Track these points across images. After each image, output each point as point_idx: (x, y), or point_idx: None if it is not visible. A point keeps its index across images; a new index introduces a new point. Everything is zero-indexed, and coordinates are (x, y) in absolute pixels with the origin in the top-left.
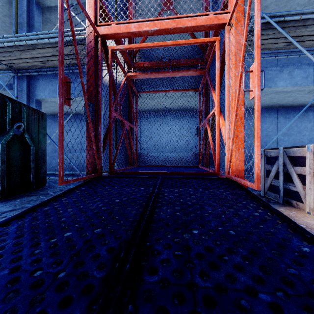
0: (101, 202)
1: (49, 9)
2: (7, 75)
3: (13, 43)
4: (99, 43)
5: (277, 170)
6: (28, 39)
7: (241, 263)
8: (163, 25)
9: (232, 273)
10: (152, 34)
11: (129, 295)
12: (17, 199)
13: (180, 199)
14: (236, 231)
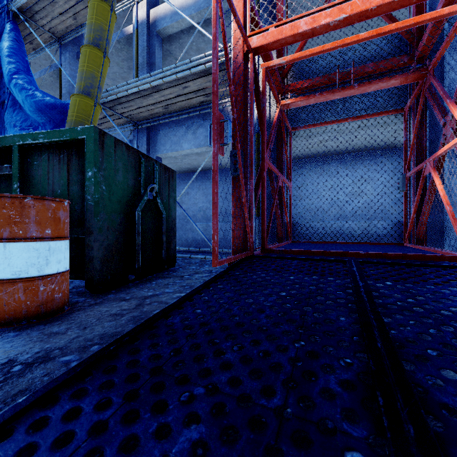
0: (277, 297)
1: (170, 38)
2: (127, 130)
3: (137, 88)
4: (250, 62)
5: None
6: (152, 80)
7: None
8: (356, 7)
9: None
10: (334, 27)
11: None
12: (152, 281)
13: (420, 303)
14: None
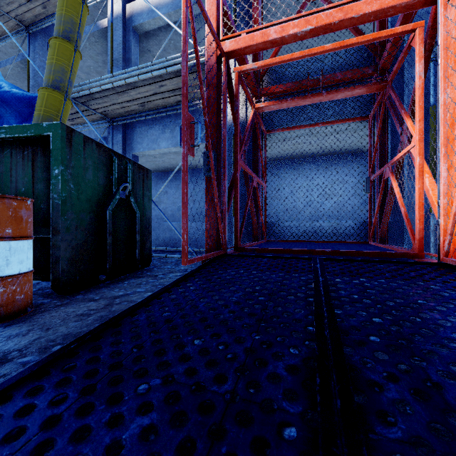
0: (242, 293)
1: (147, 34)
2: (102, 126)
3: (111, 84)
4: (223, 65)
5: None
6: (127, 77)
7: None
8: (321, 20)
9: None
10: (302, 37)
11: None
12: (124, 281)
13: (369, 295)
14: None
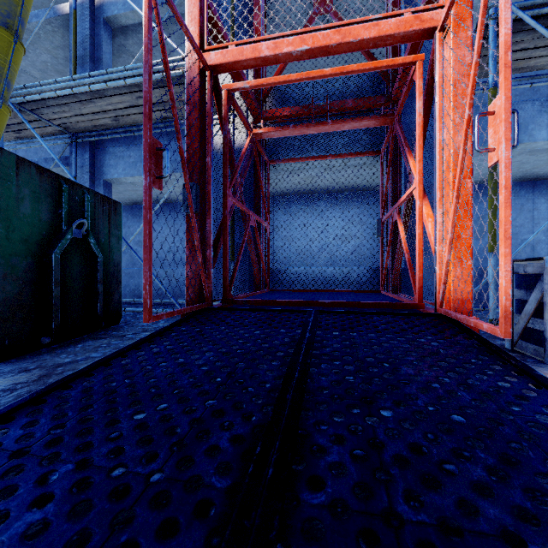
0: (214, 354)
1: (125, 30)
2: (61, 142)
3: (70, 90)
4: (207, 81)
5: (540, 301)
6: (92, 82)
7: (484, 481)
8: (317, 41)
9: (469, 498)
10: (298, 57)
11: (277, 526)
12: (78, 344)
13: (353, 352)
14: (468, 416)
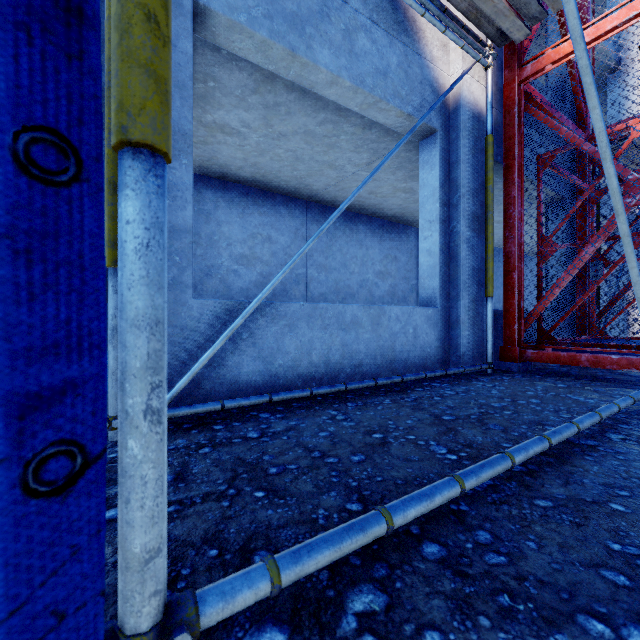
0: None
1: None
2: None
3: None
4: None
5: None
6: None
7: None
8: None
9: None
10: None
11: None
12: None
13: None
14: None
